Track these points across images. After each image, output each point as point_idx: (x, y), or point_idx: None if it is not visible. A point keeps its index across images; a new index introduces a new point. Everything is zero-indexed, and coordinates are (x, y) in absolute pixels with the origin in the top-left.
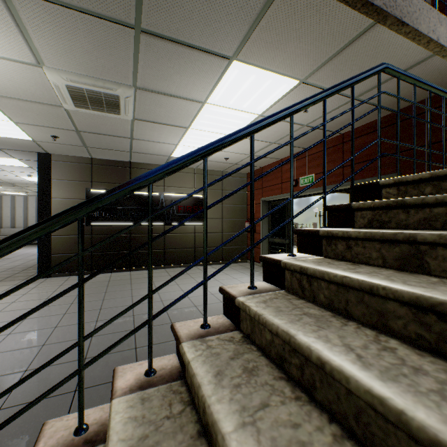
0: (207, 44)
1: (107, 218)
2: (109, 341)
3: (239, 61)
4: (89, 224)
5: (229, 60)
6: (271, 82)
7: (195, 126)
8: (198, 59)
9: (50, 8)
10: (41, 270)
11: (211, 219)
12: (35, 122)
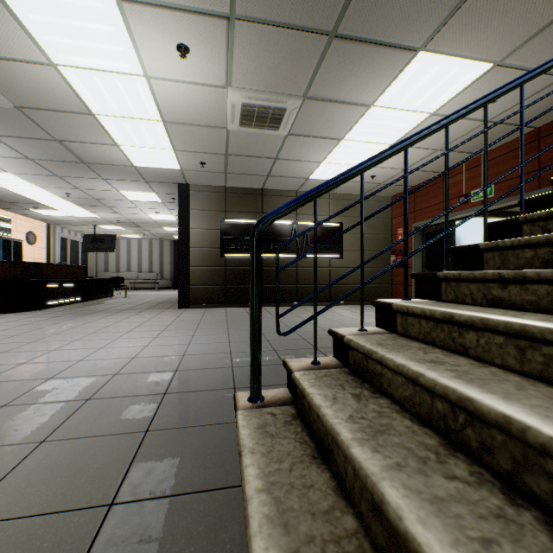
0: (396, 38)
1: (239, 249)
2: (286, 343)
3: (425, 52)
4: (223, 255)
5: (415, 52)
6: (457, 70)
7: (350, 137)
8: (382, 56)
9: (262, 30)
10: (181, 301)
11: (349, 252)
12: (193, 148)
